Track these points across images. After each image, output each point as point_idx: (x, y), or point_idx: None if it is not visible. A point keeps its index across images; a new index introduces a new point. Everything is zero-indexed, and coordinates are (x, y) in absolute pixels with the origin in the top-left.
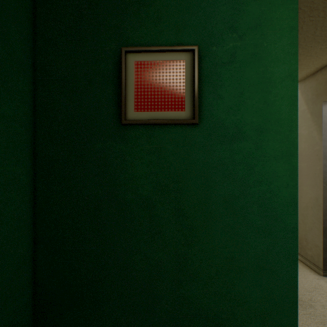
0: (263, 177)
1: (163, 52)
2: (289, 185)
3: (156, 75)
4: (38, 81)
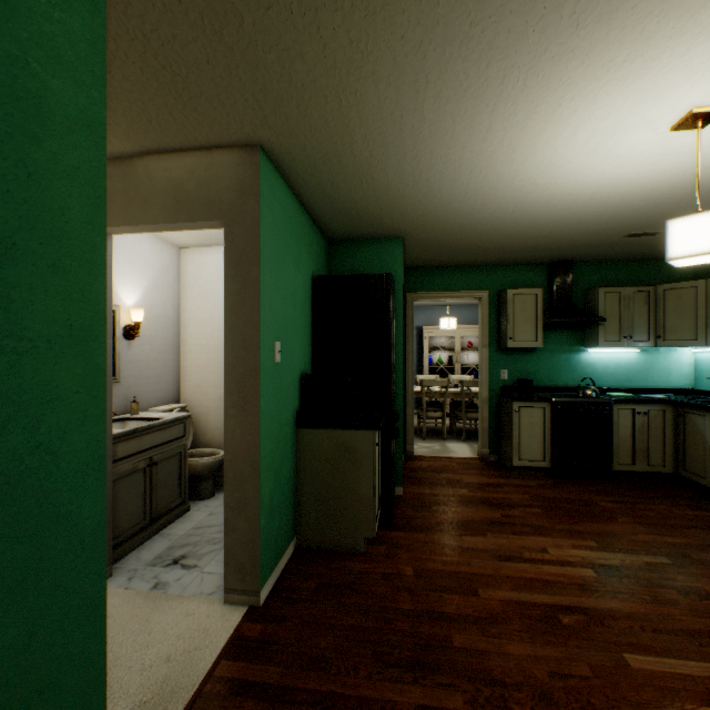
0: (18, 406)
1: None
2: (90, 416)
3: None
4: None
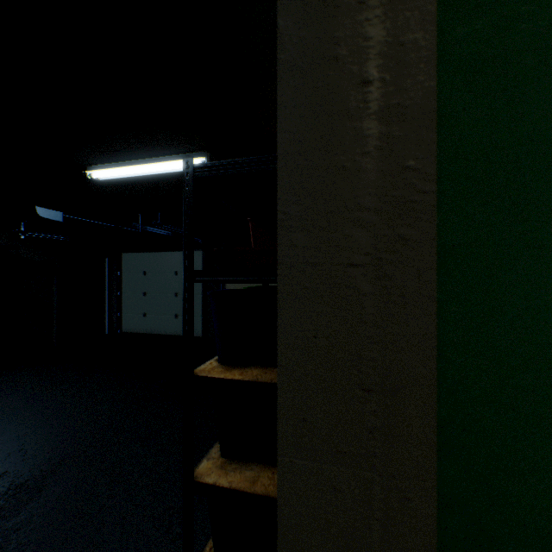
0: None
1: None
2: None
3: None
4: None
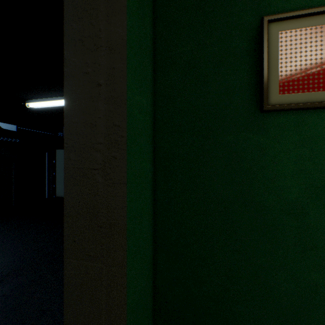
0: None
1: (321, 15)
2: None
3: (310, 46)
4: (157, 70)
